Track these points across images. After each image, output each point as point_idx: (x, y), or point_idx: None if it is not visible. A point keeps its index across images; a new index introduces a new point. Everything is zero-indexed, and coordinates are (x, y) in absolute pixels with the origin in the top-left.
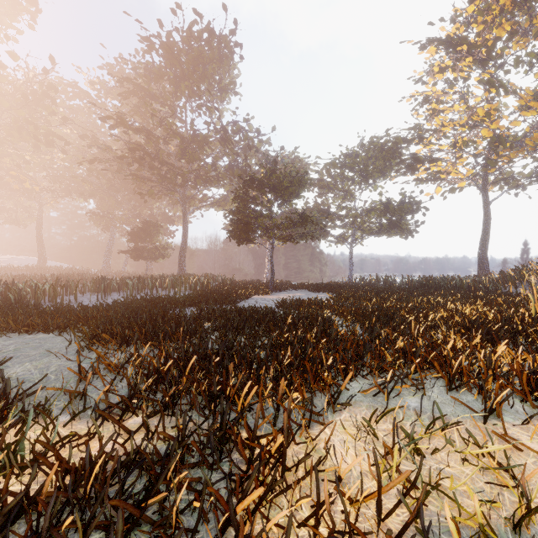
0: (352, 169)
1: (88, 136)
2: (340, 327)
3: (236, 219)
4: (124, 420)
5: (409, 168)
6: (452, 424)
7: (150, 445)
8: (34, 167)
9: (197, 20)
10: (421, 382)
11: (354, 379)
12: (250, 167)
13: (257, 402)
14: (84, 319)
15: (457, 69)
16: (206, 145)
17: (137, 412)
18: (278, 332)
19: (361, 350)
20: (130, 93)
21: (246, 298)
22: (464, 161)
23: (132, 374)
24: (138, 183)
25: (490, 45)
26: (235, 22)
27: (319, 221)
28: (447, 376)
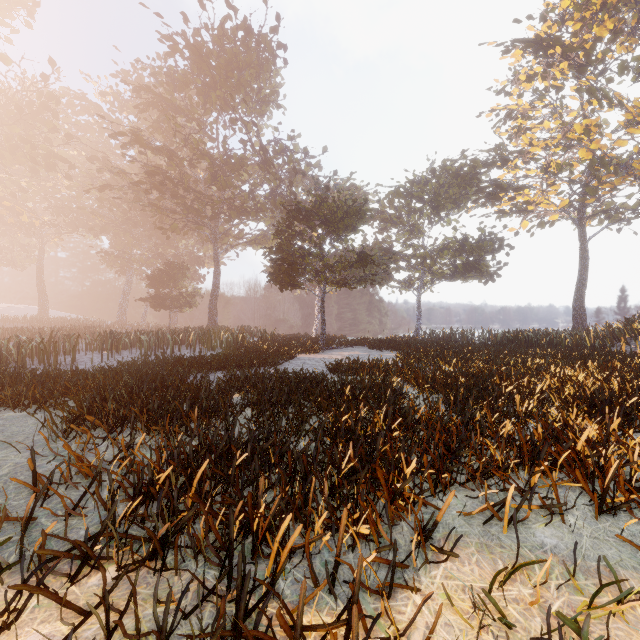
0: (420, 199)
1: (98, 158)
2: (415, 400)
3: (278, 259)
4: (81, 580)
5: (490, 198)
6: (635, 594)
7: (114, 639)
8: (34, 197)
9: (230, 15)
10: (557, 503)
11: (448, 491)
12: (295, 196)
13: (302, 545)
14: (73, 390)
15: (549, 77)
16: (242, 170)
17: (108, 559)
18: (333, 413)
19: (454, 442)
20: (149, 105)
21: (291, 357)
22: (557, 189)
23: (108, 490)
24: (159, 216)
25: (589, 48)
26: (278, 17)
27: (381, 261)
28: (588, 486)
